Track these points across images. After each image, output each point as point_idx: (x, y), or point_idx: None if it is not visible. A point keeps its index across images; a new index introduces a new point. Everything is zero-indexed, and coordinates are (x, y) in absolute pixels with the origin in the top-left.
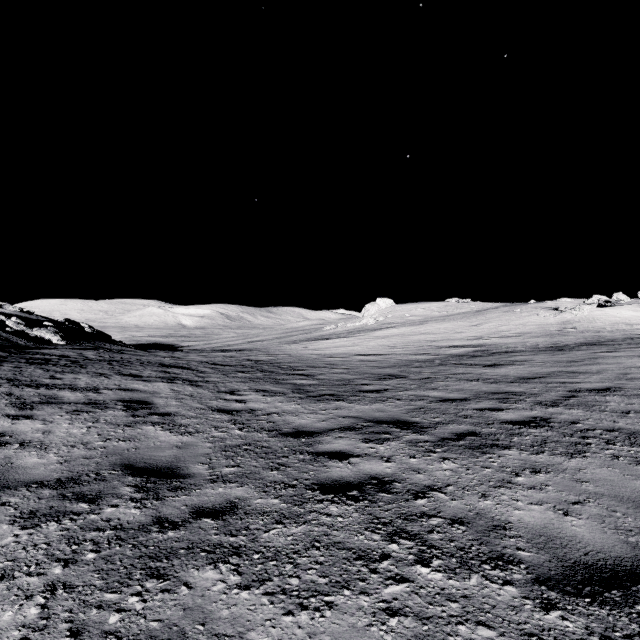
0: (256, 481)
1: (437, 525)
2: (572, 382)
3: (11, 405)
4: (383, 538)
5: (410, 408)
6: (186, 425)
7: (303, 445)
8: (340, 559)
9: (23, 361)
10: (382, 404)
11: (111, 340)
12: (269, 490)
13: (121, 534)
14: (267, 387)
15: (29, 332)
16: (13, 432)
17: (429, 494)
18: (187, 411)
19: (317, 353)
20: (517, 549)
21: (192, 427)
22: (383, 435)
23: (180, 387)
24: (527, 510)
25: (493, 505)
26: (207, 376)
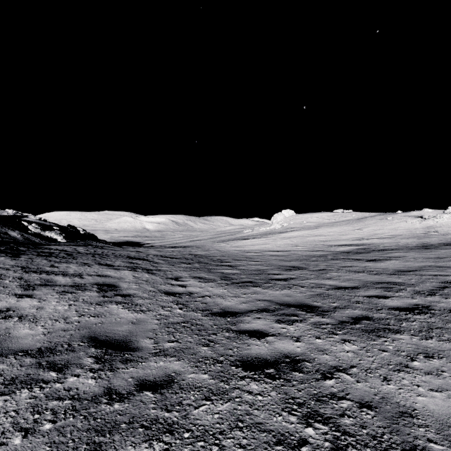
0: (190, 356)
1: (347, 408)
2: (442, 275)
3: (20, 286)
4: (299, 420)
5: (312, 294)
6: (141, 304)
7: (228, 324)
8: (261, 443)
9: (35, 254)
10: (289, 290)
11: (97, 239)
12: (200, 365)
13: (76, 404)
14: (202, 275)
15: (43, 234)
16: (16, 308)
17: (336, 375)
18: (143, 293)
19: (239, 249)
20: (428, 441)
21: (145, 306)
22: (292, 317)
23: (139, 274)
24: (429, 397)
25: (396, 389)
26: (159, 266)
